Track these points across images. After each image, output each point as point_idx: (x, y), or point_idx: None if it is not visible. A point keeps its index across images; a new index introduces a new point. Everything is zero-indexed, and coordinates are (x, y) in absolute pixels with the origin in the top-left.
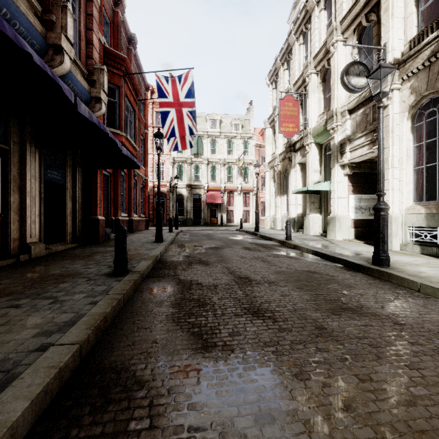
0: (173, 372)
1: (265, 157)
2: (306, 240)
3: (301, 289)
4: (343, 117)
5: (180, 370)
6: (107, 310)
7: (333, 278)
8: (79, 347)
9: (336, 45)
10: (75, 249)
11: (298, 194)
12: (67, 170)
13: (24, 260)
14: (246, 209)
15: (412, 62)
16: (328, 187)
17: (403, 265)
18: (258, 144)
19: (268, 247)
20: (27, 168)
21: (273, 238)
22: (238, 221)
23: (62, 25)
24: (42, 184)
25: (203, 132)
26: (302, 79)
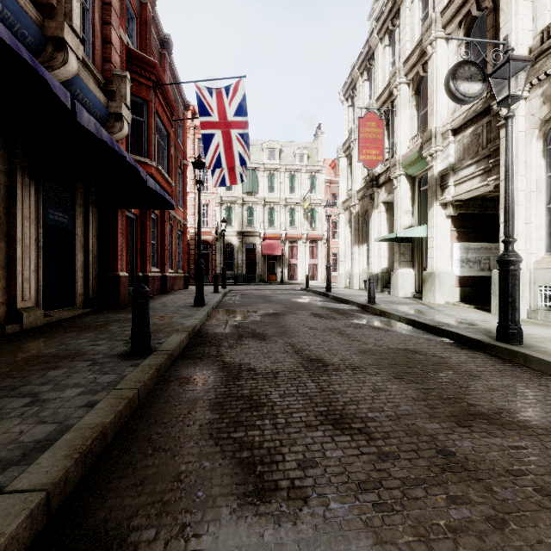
0: (203, 550)
1: (337, 196)
2: (396, 303)
3: (401, 380)
4: (445, 139)
5: (215, 545)
6: (107, 419)
7: (443, 362)
8: (44, 497)
9: (435, 44)
10: (86, 316)
11: (382, 243)
12: (77, 210)
13: (12, 332)
14: (313, 262)
15: (546, 60)
16: (424, 233)
17: (541, 341)
18: (328, 179)
19: (345, 313)
20: (18, 206)
21: (350, 300)
22: (303, 277)
23: (66, 11)
24: (40, 229)
25: (258, 164)
26: (387, 92)
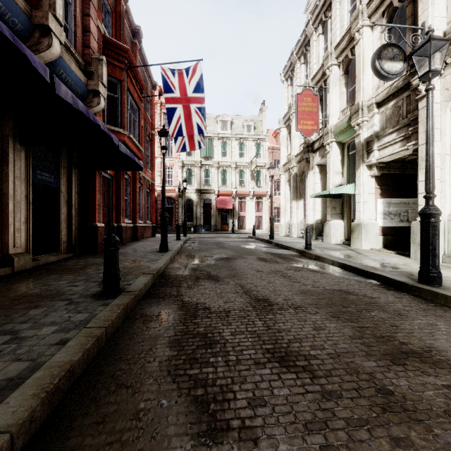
0: None
1: (278, 160)
2: (329, 249)
3: (338, 319)
4: (371, 111)
5: None
6: (75, 357)
7: (373, 301)
8: (7, 439)
9: (362, 31)
10: (68, 260)
11: (316, 198)
12: (61, 171)
13: (5, 274)
14: (259, 215)
15: None
16: (352, 190)
17: None
18: (271, 146)
19: (286, 257)
20: (10, 168)
21: (290, 247)
22: (250, 227)
23: (50, 3)
24: (29, 187)
25: (213, 133)
26: (321, 73)
